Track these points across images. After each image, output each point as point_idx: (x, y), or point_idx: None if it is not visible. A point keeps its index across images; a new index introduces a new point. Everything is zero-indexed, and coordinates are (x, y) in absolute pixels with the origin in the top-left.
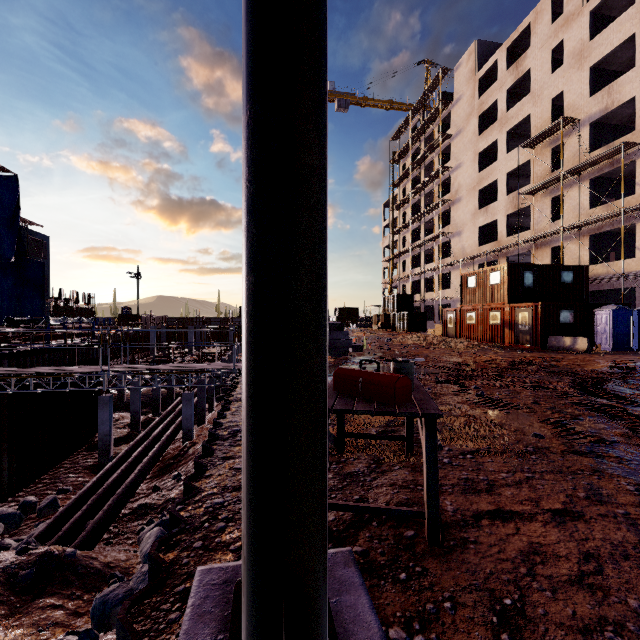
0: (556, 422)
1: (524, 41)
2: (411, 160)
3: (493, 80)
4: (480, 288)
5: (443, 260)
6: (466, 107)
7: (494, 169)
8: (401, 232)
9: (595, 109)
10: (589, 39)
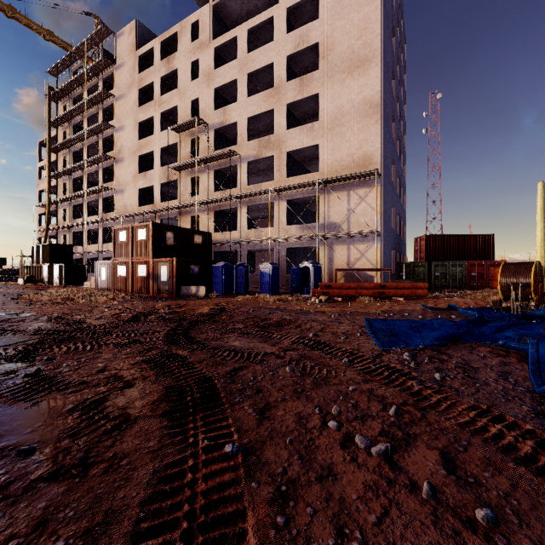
0: (93, 403)
1: (175, 45)
2: (73, 104)
3: (152, 65)
4: (130, 243)
5: (107, 214)
6: (128, 76)
7: (151, 141)
8: (61, 178)
9: (217, 120)
10: (214, 68)
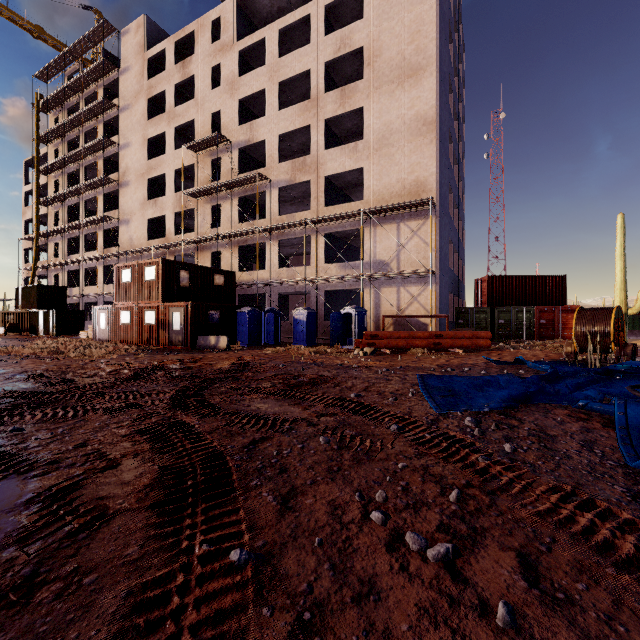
0: (61, 490)
1: (191, 47)
2: (67, 116)
3: (164, 70)
4: (136, 283)
5: (109, 249)
6: (135, 82)
7: (163, 162)
8: (53, 205)
9: (242, 138)
10: (238, 75)
